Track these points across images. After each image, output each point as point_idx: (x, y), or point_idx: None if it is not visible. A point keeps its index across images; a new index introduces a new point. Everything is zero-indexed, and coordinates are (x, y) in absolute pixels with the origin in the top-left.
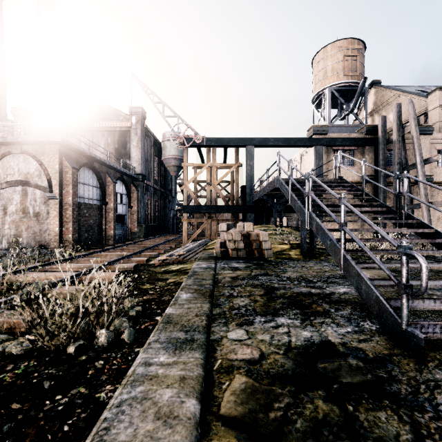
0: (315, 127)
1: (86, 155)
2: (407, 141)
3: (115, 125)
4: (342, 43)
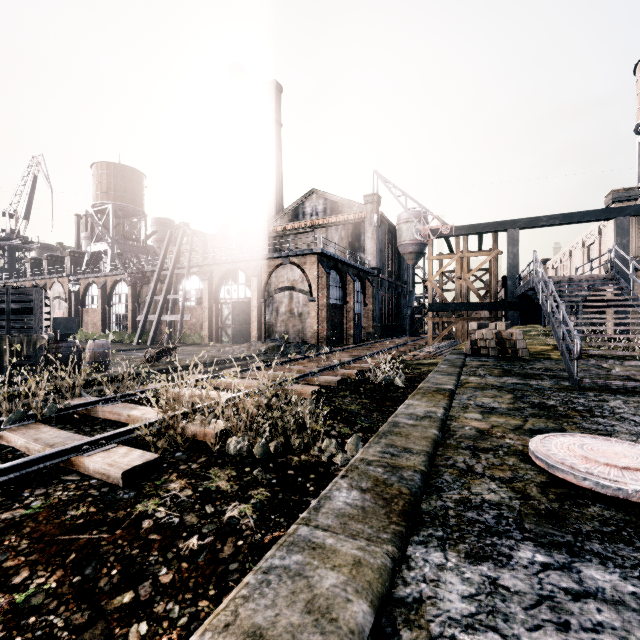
0: (616, 193)
1: (334, 259)
2: None
3: (349, 217)
4: None
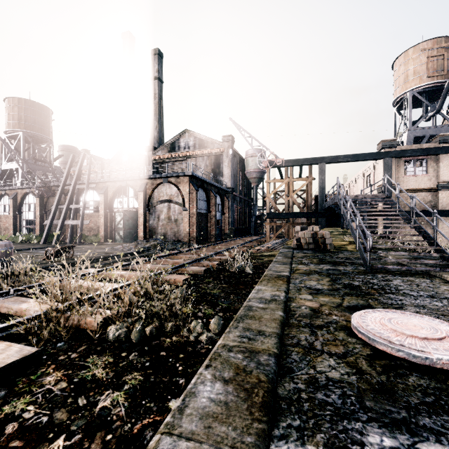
0: (384, 142)
1: (201, 180)
2: None
3: (212, 151)
4: (426, 45)
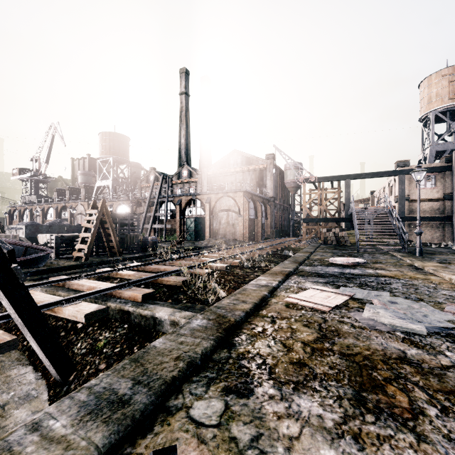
0: (399, 162)
1: (251, 193)
2: None
3: (257, 167)
4: (447, 71)
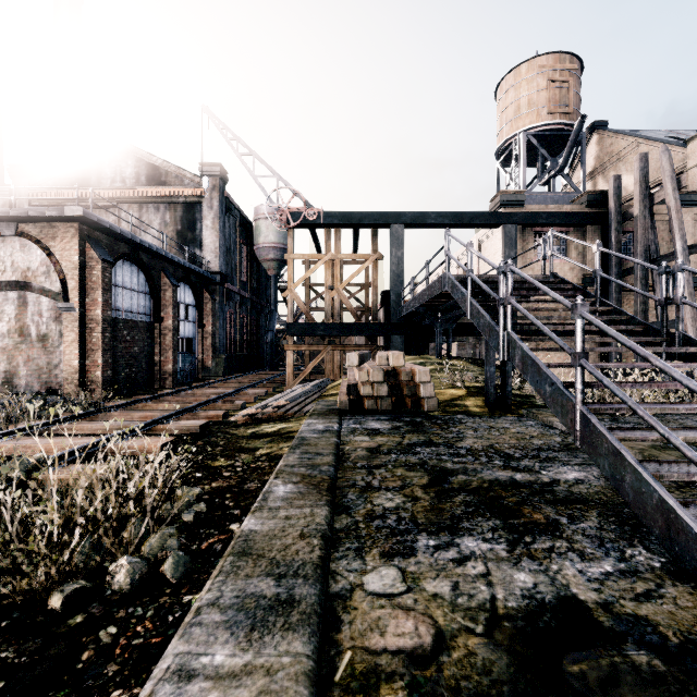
0: (504, 194)
1: (126, 239)
2: (654, 218)
3: (177, 193)
4: (546, 61)
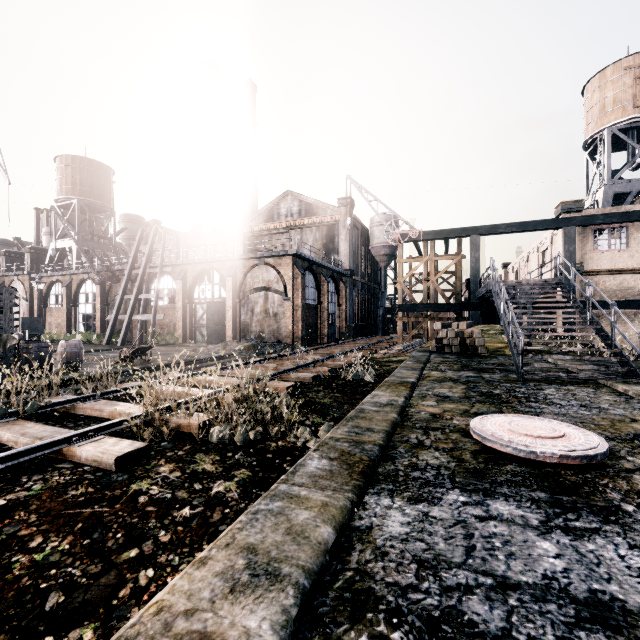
0: (564, 204)
1: (309, 260)
2: None
3: (324, 220)
4: (632, 61)
